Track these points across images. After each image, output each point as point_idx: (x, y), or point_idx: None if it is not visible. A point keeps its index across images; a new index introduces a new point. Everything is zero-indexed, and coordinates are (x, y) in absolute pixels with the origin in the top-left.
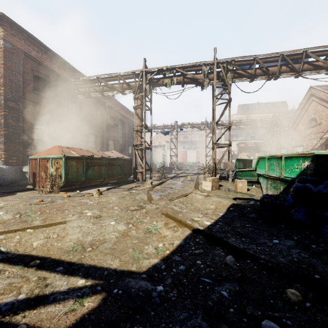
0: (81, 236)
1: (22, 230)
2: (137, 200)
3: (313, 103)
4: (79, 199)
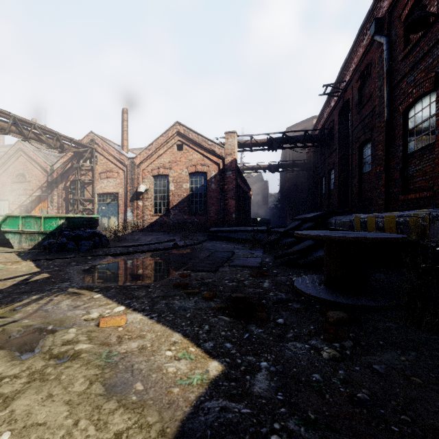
0: None
1: None
2: None
3: (22, 158)
4: None
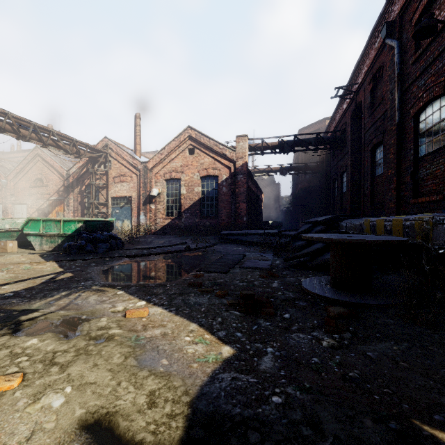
0: None
1: None
2: None
3: (40, 163)
4: None
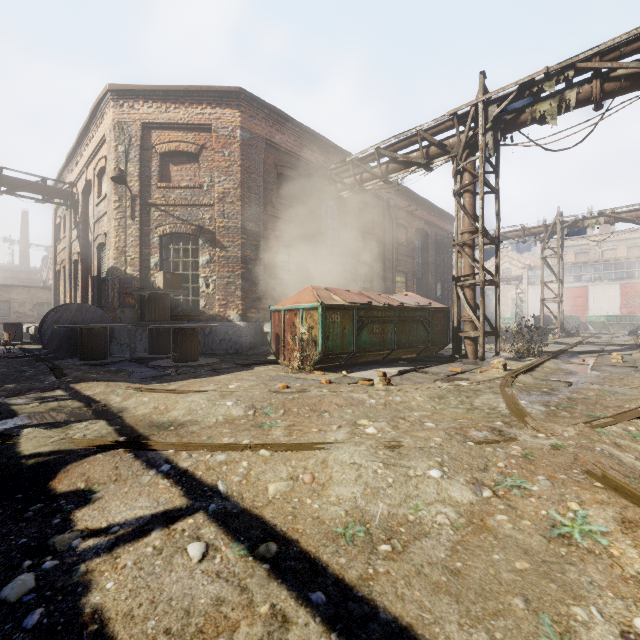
0: (360, 495)
1: (252, 448)
2: (478, 408)
3: None
4: (348, 391)
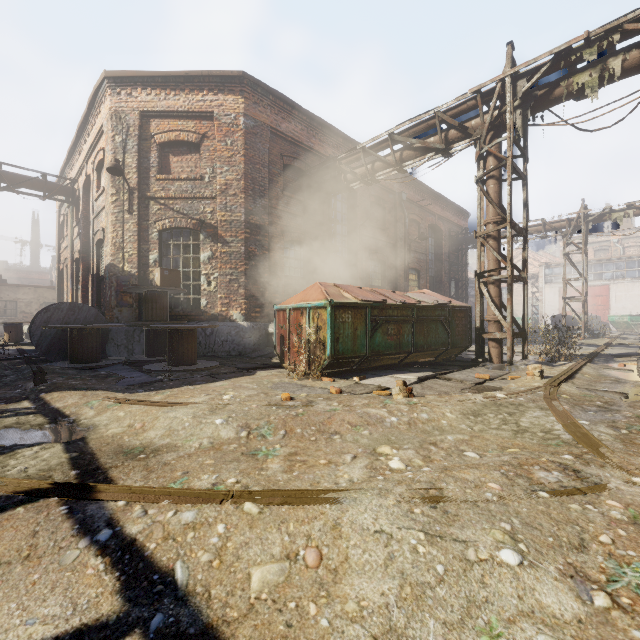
0: (395, 600)
1: (235, 500)
2: (527, 431)
3: None
4: (363, 405)
